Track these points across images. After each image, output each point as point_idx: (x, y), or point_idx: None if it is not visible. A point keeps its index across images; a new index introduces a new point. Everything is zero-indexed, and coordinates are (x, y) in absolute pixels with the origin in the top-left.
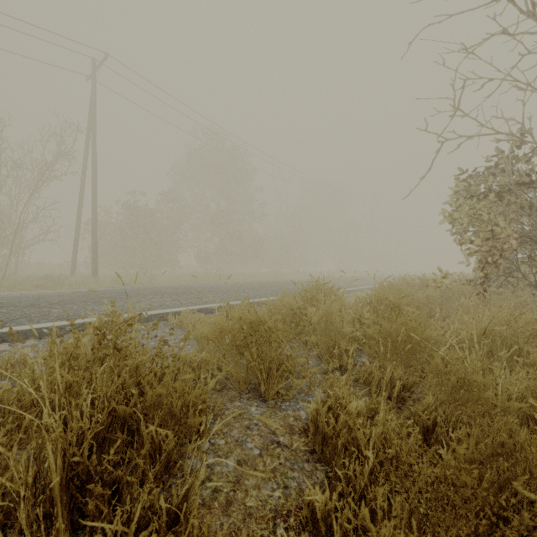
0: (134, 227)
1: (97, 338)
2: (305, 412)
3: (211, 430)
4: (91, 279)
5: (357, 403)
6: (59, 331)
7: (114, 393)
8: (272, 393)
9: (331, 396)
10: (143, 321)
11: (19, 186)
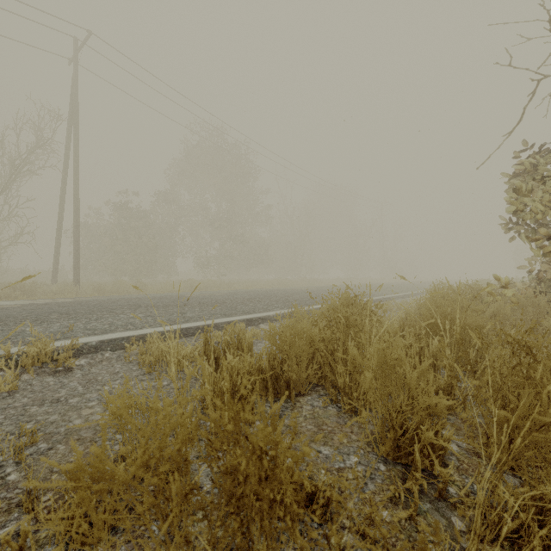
0: (126, 230)
1: None
2: None
3: None
4: (69, 288)
5: None
6: None
7: None
8: None
9: None
10: (87, 352)
11: None
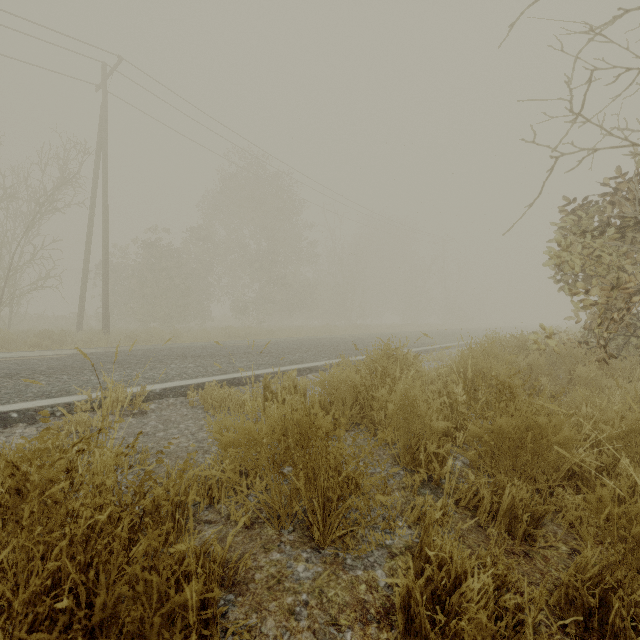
0: (156, 271)
1: (12, 483)
2: (384, 571)
3: (227, 626)
4: (99, 336)
5: (481, 582)
6: (35, 416)
7: (45, 580)
8: (330, 539)
9: (432, 560)
10: (153, 398)
11: (14, 221)
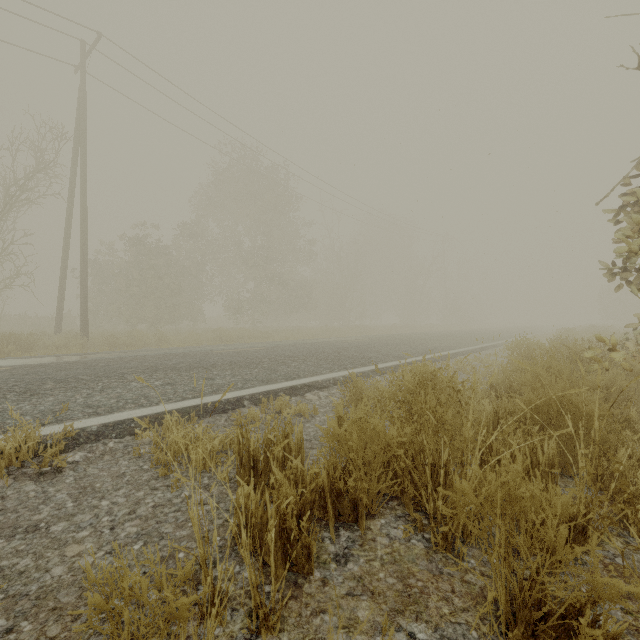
0: (144, 269)
1: None
2: None
3: None
4: (74, 340)
5: None
6: None
7: None
8: None
9: None
10: (84, 441)
11: None
